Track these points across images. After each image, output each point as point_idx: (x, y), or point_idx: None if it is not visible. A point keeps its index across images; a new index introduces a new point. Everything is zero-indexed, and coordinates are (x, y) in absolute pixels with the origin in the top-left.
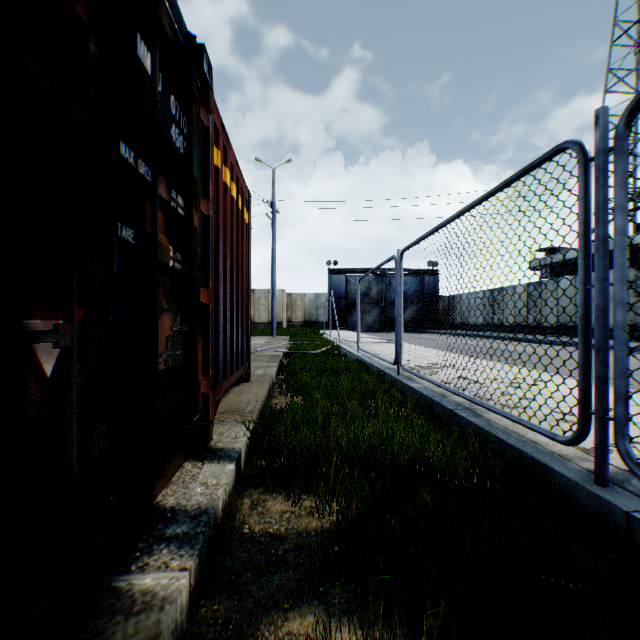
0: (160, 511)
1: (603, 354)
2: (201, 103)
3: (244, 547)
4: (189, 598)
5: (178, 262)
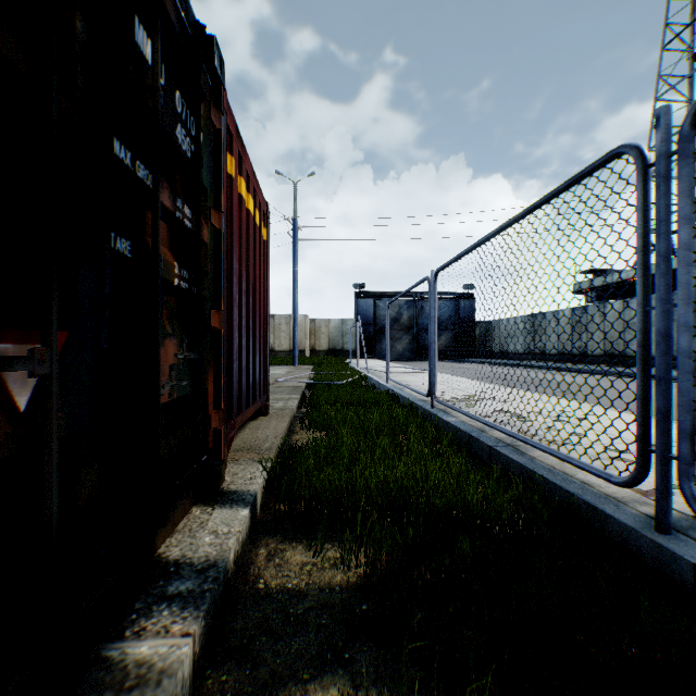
0: (162, 565)
1: (665, 384)
2: (212, 103)
3: (258, 605)
4: (193, 668)
5: (185, 280)
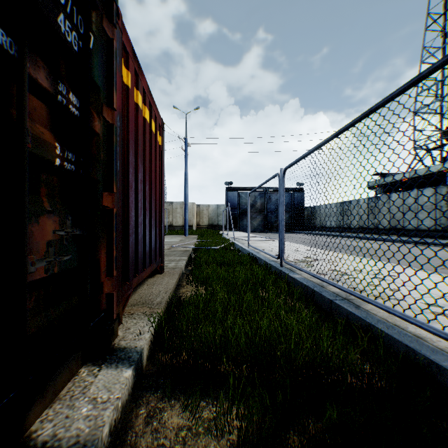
0: None
1: None
2: (105, 16)
3: None
4: None
5: (70, 162)
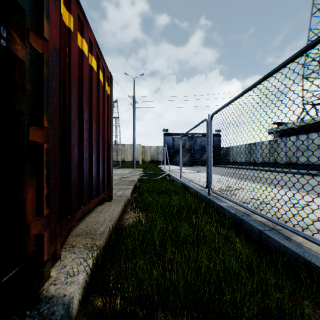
0: None
1: None
2: None
3: None
4: None
5: None
